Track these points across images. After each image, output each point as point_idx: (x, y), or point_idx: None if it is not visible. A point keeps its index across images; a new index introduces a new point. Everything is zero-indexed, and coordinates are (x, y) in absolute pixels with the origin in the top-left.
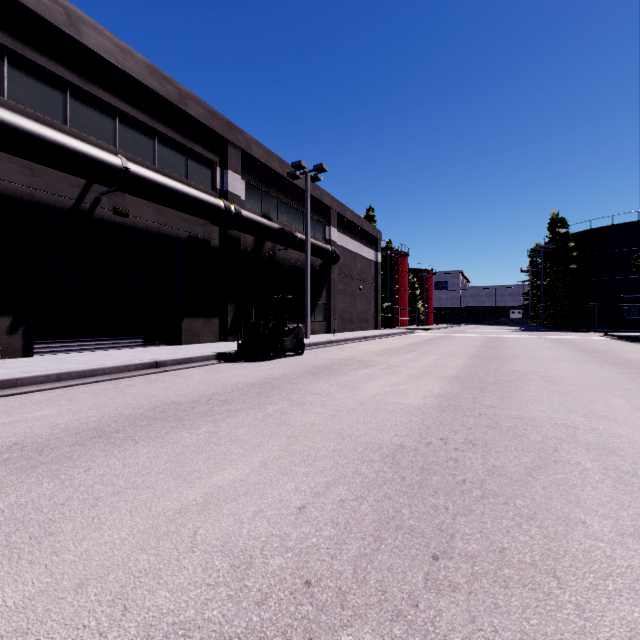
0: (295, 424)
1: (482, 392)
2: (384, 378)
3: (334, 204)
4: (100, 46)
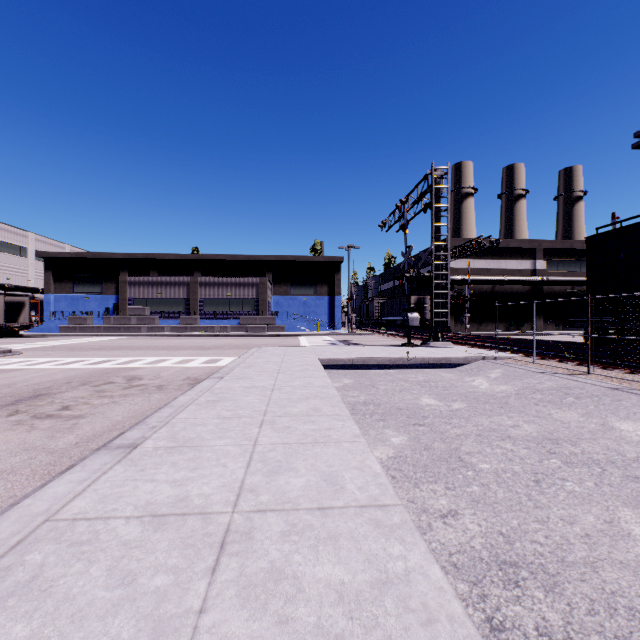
0: None
1: None
2: None
3: None
4: (577, 246)
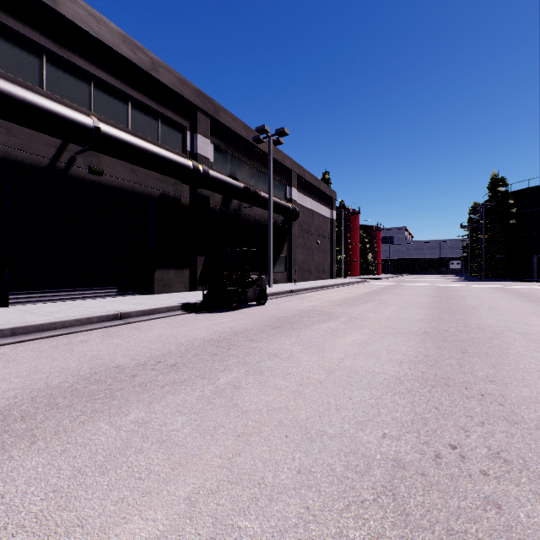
0: (248, 408)
1: (465, 356)
2: (349, 334)
3: (294, 167)
4: (74, 14)
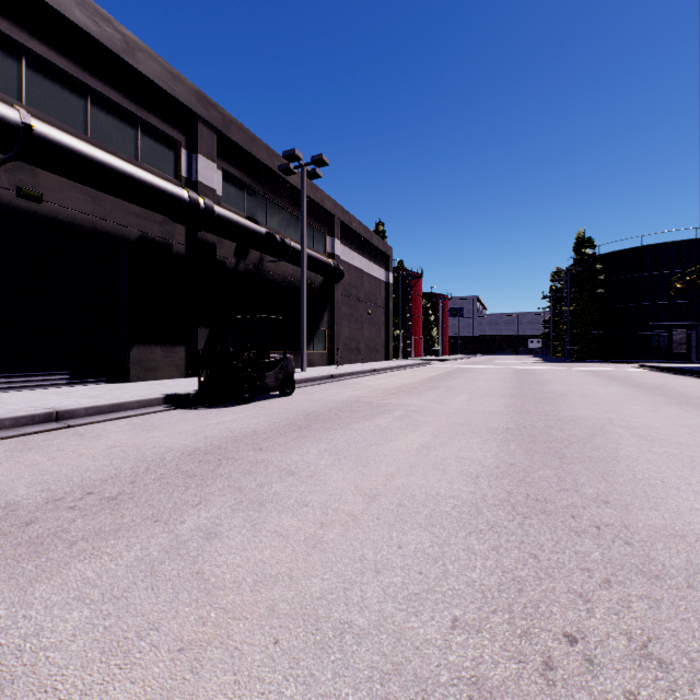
0: (219, 581)
1: (564, 463)
2: (404, 435)
3: (338, 211)
4: None
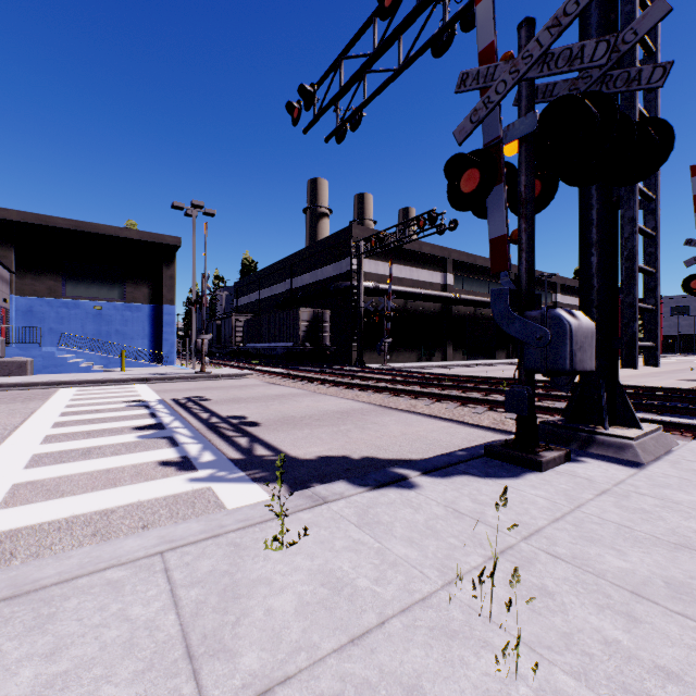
0: None
1: None
2: None
3: (558, 280)
4: (479, 262)
